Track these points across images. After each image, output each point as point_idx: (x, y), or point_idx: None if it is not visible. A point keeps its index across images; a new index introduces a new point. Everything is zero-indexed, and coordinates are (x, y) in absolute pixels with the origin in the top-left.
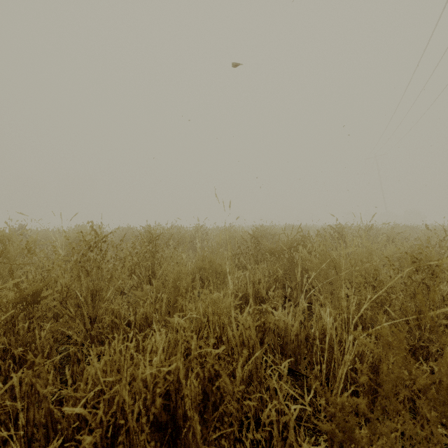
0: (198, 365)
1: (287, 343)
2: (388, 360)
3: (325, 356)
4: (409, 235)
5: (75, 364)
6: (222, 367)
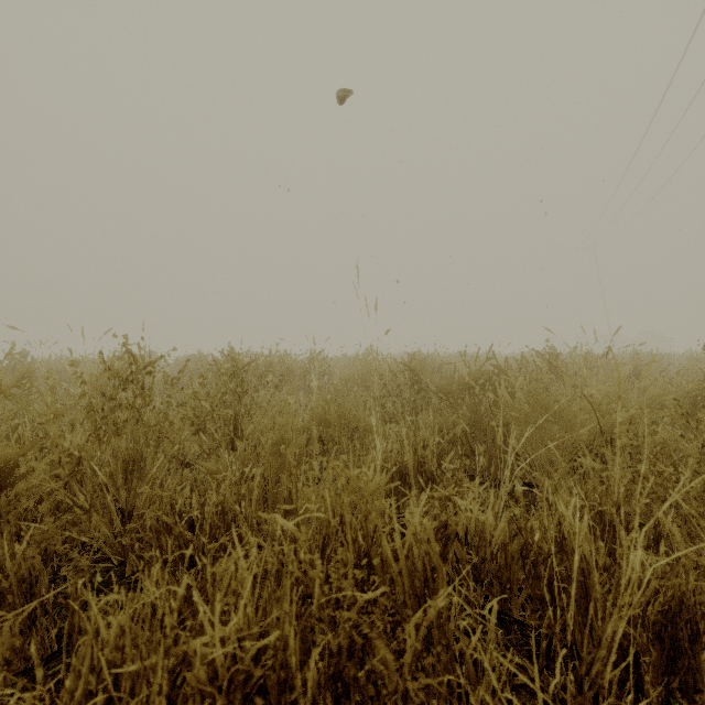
0: (326, 623)
1: (484, 559)
2: (700, 601)
3: (573, 593)
4: (668, 366)
5: (76, 611)
6: (376, 628)
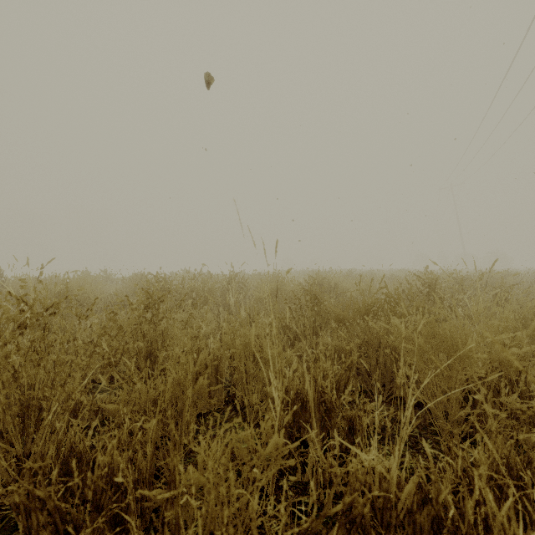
0: None
1: (390, 523)
2: None
3: None
4: (528, 288)
5: None
6: None
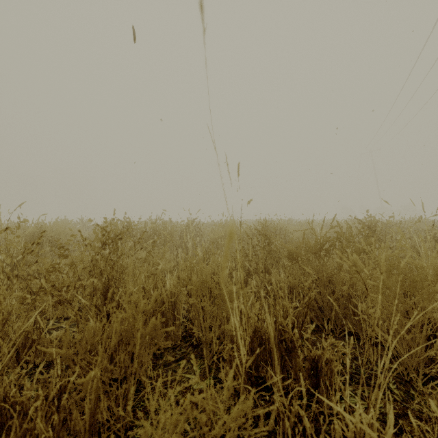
0: None
1: None
2: None
3: None
4: None
5: None
6: None
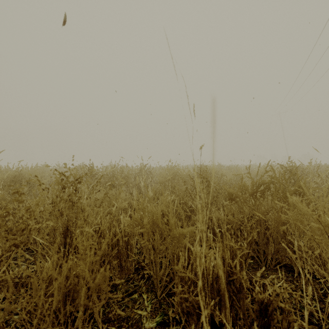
0: None
1: None
2: None
3: None
4: None
5: None
6: None
